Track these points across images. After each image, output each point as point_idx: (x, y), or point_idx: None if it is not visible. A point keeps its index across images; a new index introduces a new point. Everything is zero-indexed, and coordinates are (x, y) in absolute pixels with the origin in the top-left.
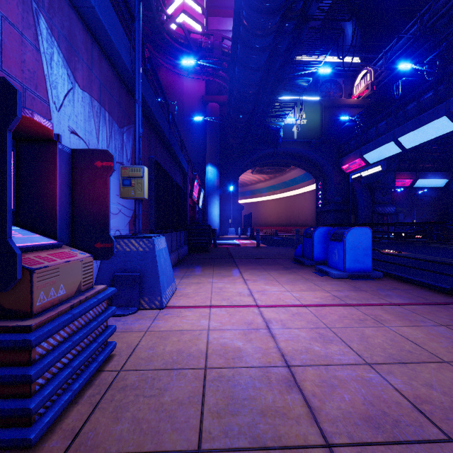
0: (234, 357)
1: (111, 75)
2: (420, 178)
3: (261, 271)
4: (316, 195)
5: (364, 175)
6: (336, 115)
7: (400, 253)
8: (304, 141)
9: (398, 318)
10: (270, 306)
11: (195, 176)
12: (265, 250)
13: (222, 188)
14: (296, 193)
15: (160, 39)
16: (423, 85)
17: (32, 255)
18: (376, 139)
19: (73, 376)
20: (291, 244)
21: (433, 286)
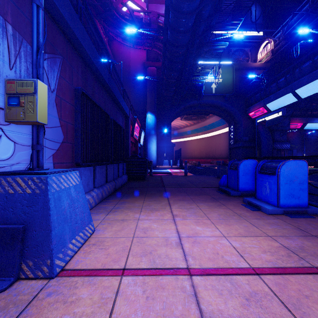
0: None
1: None
2: (309, 122)
3: (190, 203)
4: (228, 136)
5: (267, 119)
6: (244, 75)
7: None
8: (220, 95)
9: None
10: (206, 273)
11: (136, 119)
12: (191, 178)
13: (159, 130)
14: (214, 134)
15: (110, 16)
16: (317, 47)
17: None
18: (276, 91)
19: None
20: (212, 173)
21: None
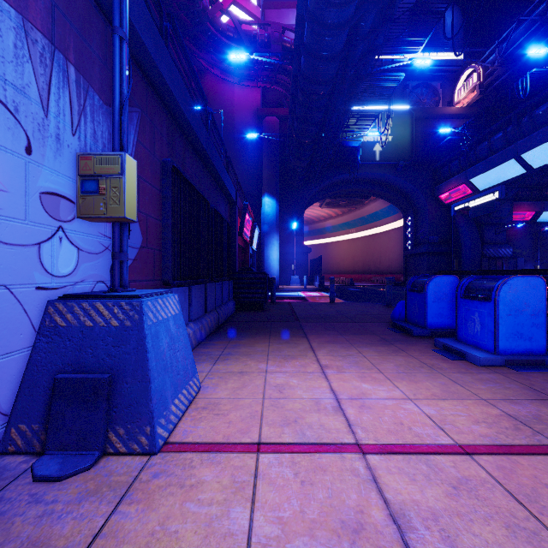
0: None
1: (84, 3)
2: (547, 210)
3: (346, 347)
4: (403, 234)
5: (472, 205)
6: (431, 129)
7: None
8: (389, 164)
9: None
10: (387, 451)
11: (247, 207)
12: (343, 307)
13: (283, 225)
14: (377, 232)
15: (202, 32)
16: None
17: None
18: (488, 157)
19: None
20: (376, 298)
21: None
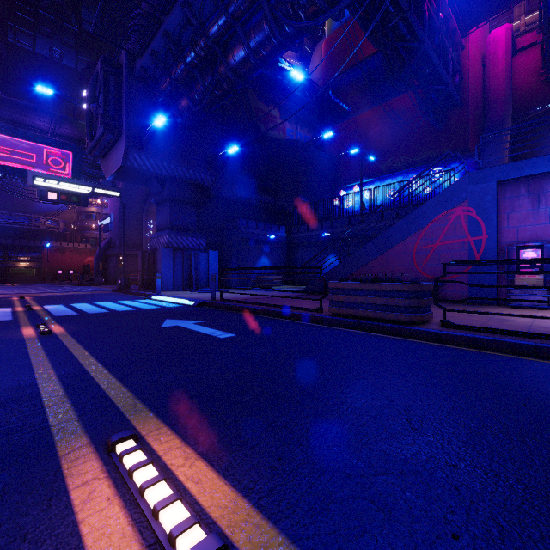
0: (544, 314)
1: None
2: None
3: None
4: None
5: None
6: None
7: None
8: None
9: None
10: None
11: None
12: None
13: None
14: None
15: None
16: None
17: (523, 275)
18: None
19: (525, 304)
20: None
21: None
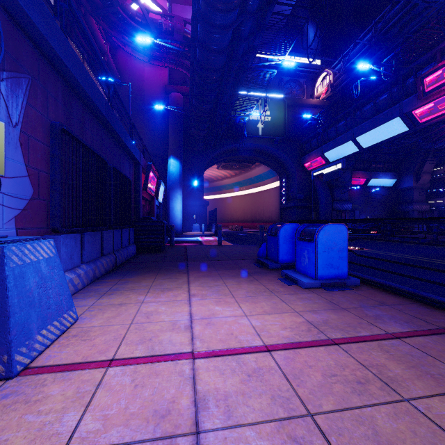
0: None
1: None
2: (373, 178)
3: (216, 279)
4: (279, 192)
5: (325, 172)
6: (299, 114)
7: (363, 250)
8: (269, 138)
9: (413, 373)
10: (213, 355)
11: (150, 166)
12: (226, 248)
13: (186, 183)
14: (261, 190)
15: (113, 14)
16: (379, 87)
17: None
18: (335, 138)
19: None
20: (256, 241)
21: (425, 298)
